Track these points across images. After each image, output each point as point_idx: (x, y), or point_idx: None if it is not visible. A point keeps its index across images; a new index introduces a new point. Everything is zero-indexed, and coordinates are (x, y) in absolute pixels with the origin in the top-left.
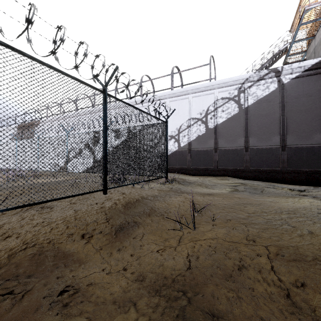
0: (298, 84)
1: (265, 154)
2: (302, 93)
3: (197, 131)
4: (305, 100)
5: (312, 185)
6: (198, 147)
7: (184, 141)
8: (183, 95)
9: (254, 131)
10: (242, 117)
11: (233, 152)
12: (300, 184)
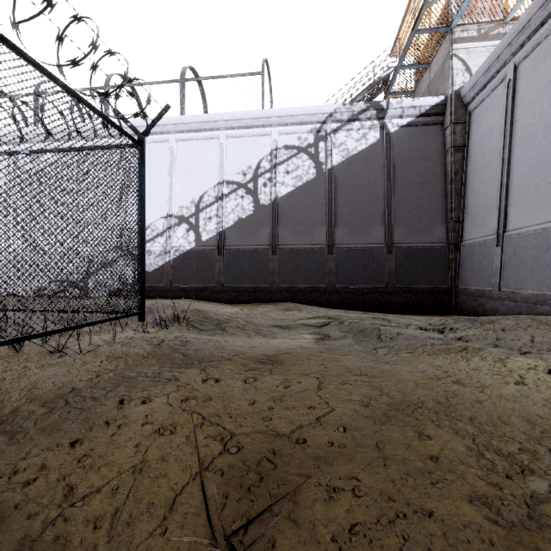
0: (411, 137)
1: (361, 259)
2: (416, 153)
3: (237, 210)
4: (421, 166)
5: (432, 314)
6: (239, 242)
7: (209, 229)
8: (207, 129)
9: (343, 215)
10: (321, 187)
11: (307, 254)
12: (415, 312)
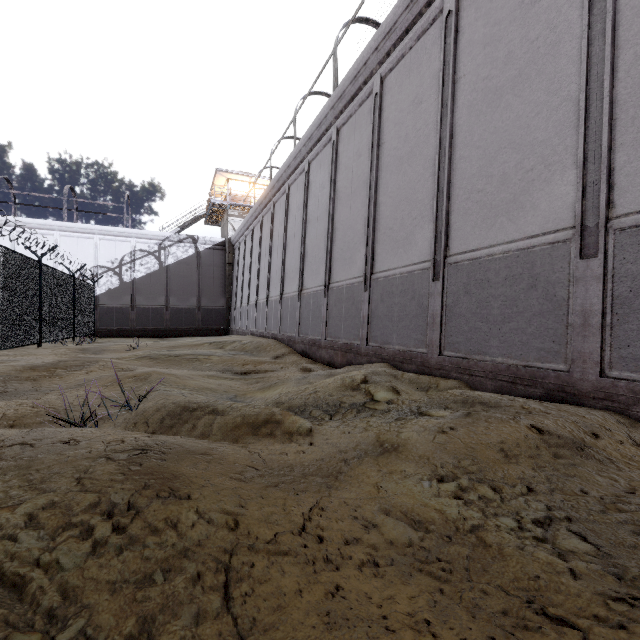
0: (211, 255)
1: (184, 314)
2: (213, 263)
3: (108, 284)
4: (215, 270)
5: None
6: (109, 303)
7: None
8: (85, 232)
9: (175, 290)
10: (163, 275)
11: (154, 311)
12: None
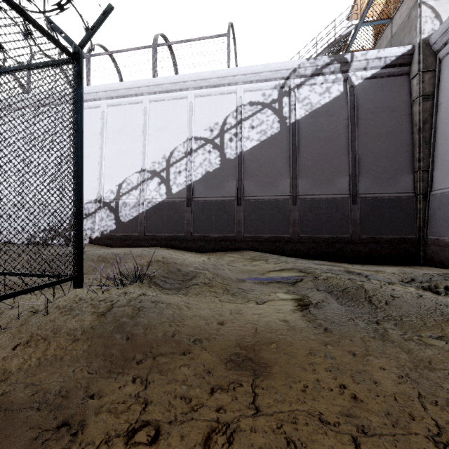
0: (375, 89)
1: (325, 210)
2: (381, 104)
3: (204, 164)
4: (386, 117)
5: (399, 264)
6: (206, 194)
7: (178, 182)
8: (177, 89)
9: (307, 167)
10: (285, 141)
11: (271, 205)
12: (380, 262)
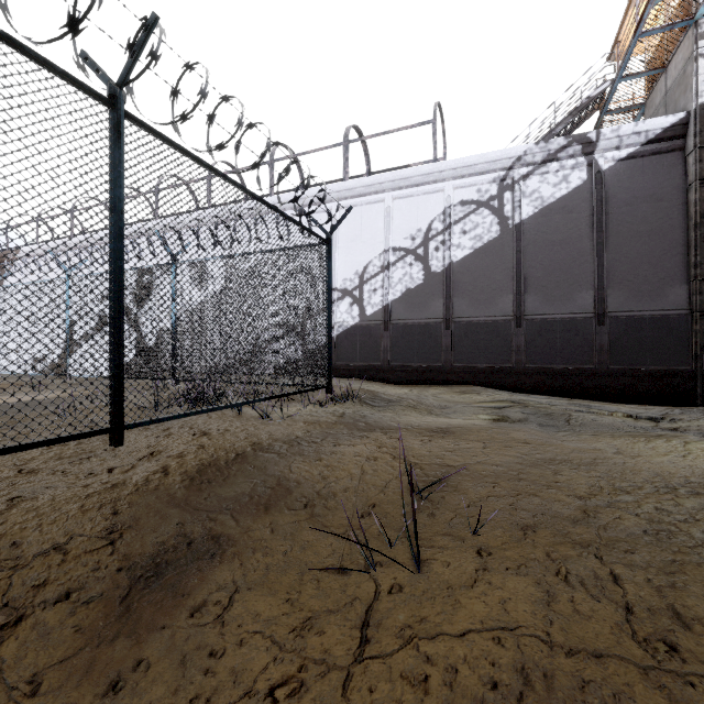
0: (633, 173)
1: (559, 333)
2: (641, 192)
3: (404, 279)
4: (649, 210)
5: (665, 404)
6: (407, 316)
7: (374, 302)
8: (371, 192)
9: (535, 279)
10: (507, 247)
11: (488, 328)
12: (638, 401)
